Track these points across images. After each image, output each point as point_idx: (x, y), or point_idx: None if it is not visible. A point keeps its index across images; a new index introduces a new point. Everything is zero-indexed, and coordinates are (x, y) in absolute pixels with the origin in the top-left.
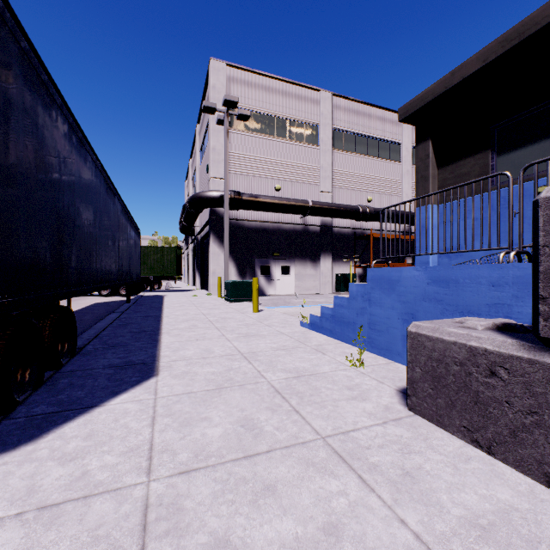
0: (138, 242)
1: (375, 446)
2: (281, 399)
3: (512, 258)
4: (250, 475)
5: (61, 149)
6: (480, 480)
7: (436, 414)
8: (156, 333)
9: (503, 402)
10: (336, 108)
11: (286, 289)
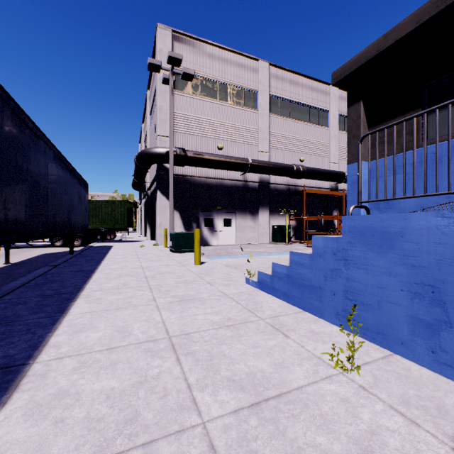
0: (85, 195)
1: None
2: None
3: None
4: None
5: None
6: None
7: None
8: (72, 297)
9: None
10: (273, 77)
11: (228, 239)
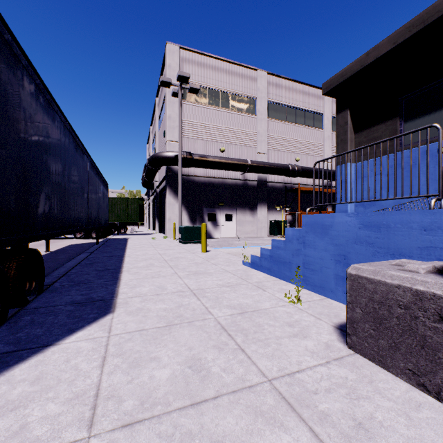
0: (106, 194)
1: (322, 390)
2: (227, 336)
3: None
4: (196, 428)
5: (27, 106)
6: (438, 434)
7: (377, 354)
8: (118, 271)
9: None
10: (270, 84)
11: (229, 232)
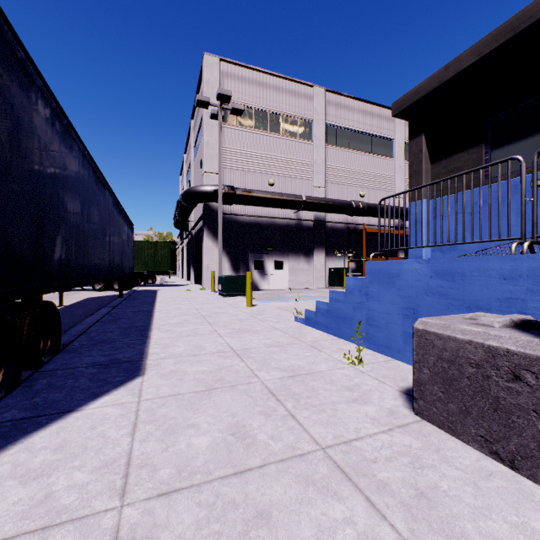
0: (132, 237)
1: (382, 459)
2: (275, 401)
3: (526, 248)
4: (240, 498)
5: (42, 134)
6: (508, 503)
7: (447, 420)
8: (146, 329)
9: (529, 411)
10: (329, 104)
11: (280, 283)
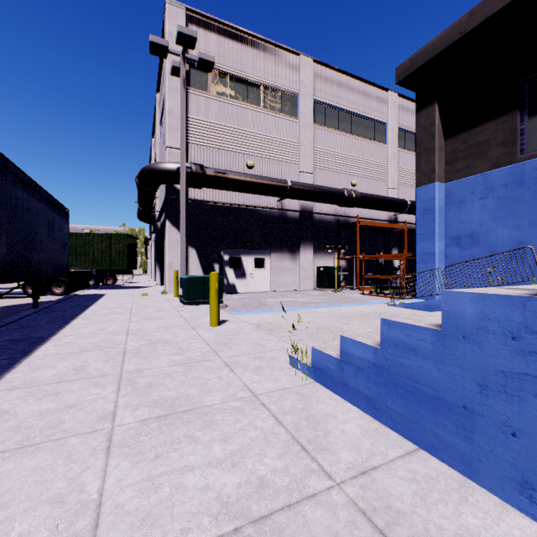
0: (63, 225)
1: None
2: None
3: None
4: None
5: None
6: None
7: None
8: None
9: None
10: (317, 77)
11: (260, 285)
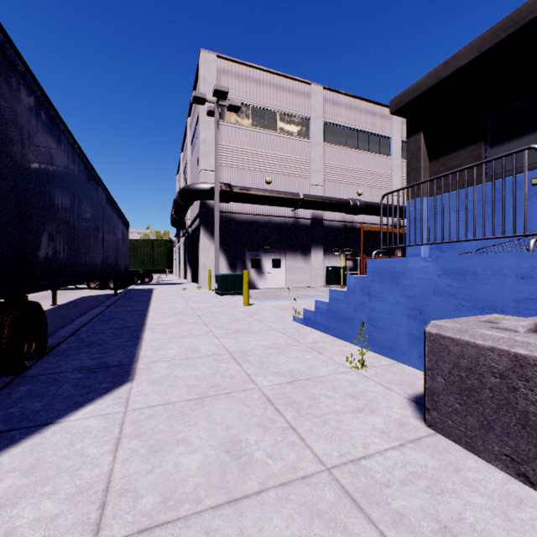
0: (127, 235)
1: (395, 482)
2: (274, 411)
3: None
4: (234, 534)
5: (24, 123)
6: None
7: (465, 435)
8: (139, 330)
9: None
10: (327, 102)
11: (277, 282)
